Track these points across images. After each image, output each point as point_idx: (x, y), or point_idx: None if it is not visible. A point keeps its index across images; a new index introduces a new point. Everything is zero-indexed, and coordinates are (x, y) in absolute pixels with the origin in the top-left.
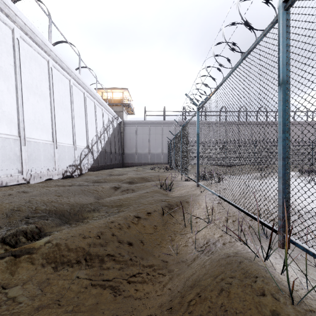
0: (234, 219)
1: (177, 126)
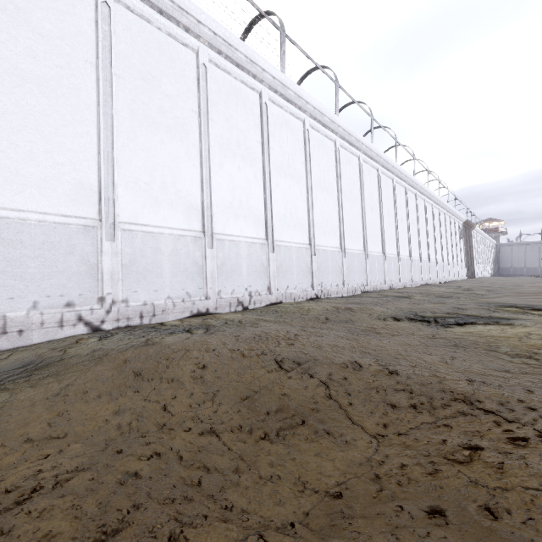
0: None
1: None
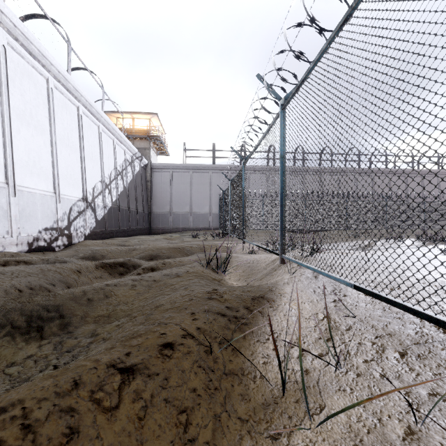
0: (400, 350)
1: (233, 172)
